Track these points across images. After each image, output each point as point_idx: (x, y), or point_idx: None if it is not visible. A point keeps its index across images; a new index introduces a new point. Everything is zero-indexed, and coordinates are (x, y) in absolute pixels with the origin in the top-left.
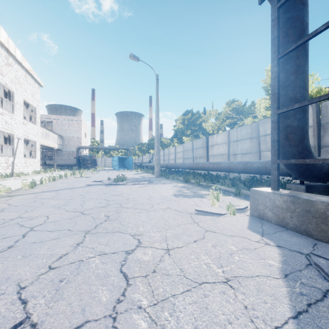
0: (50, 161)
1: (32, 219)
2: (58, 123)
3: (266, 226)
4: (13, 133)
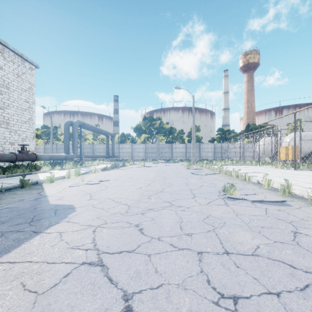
0: None
1: None
2: None
3: (107, 162)
4: None
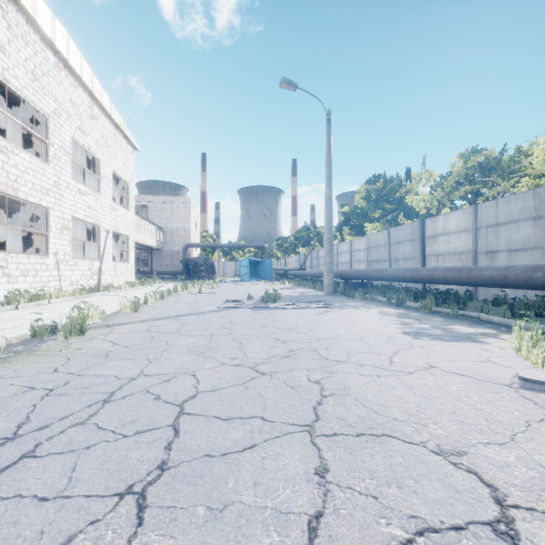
0: (145, 267)
1: (168, 380)
2: (156, 208)
3: None
4: (99, 224)
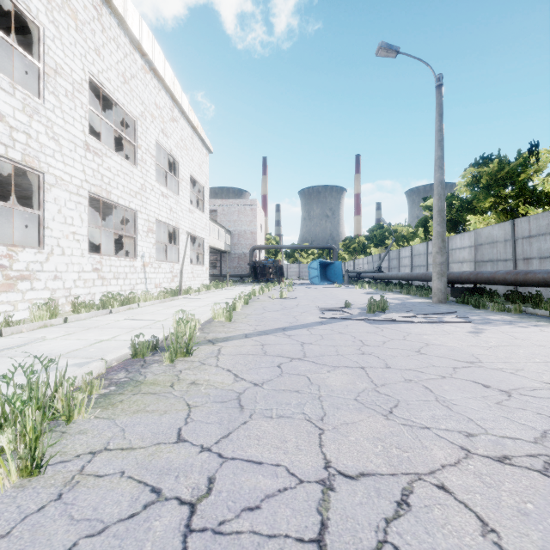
0: (214, 269)
1: (405, 503)
2: (224, 212)
3: None
4: (179, 227)
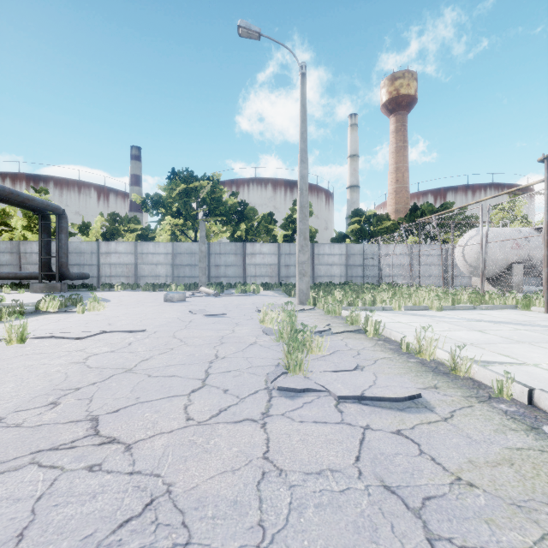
0: None
1: None
2: None
3: (38, 293)
4: None
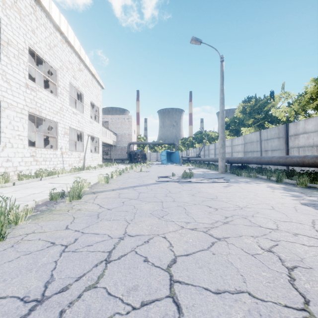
0: (107, 156)
1: (147, 241)
2: (113, 122)
3: None
4: (83, 131)
